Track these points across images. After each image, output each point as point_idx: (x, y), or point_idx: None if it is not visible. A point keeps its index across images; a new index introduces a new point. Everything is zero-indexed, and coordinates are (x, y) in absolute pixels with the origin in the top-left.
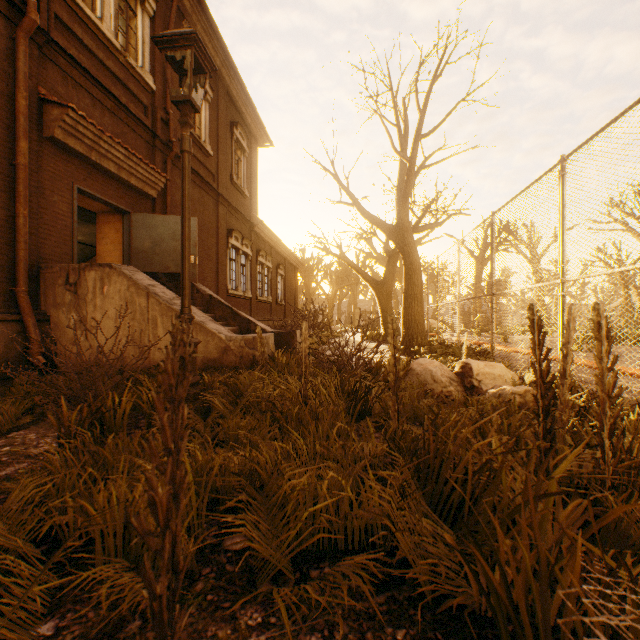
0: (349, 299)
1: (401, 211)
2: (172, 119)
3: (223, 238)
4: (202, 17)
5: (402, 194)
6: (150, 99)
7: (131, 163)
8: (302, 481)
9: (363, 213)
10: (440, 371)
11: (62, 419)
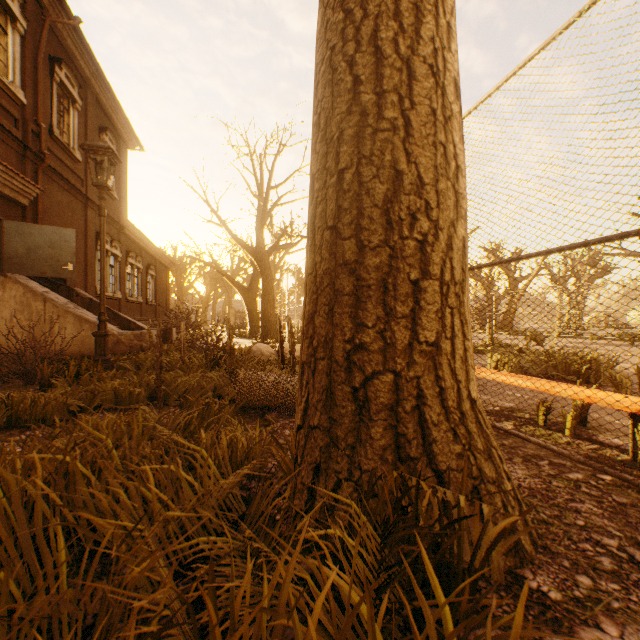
0: (225, 299)
1: (259, 237)
2: (44, 132)
3: (92, 241)
4: (74, 34)
5: (260, 225)
6: (20, 111)
7: (7, 177)
8: (185, 379)
9: (230, 235)
10: (266, 349)
11: (5, 387)
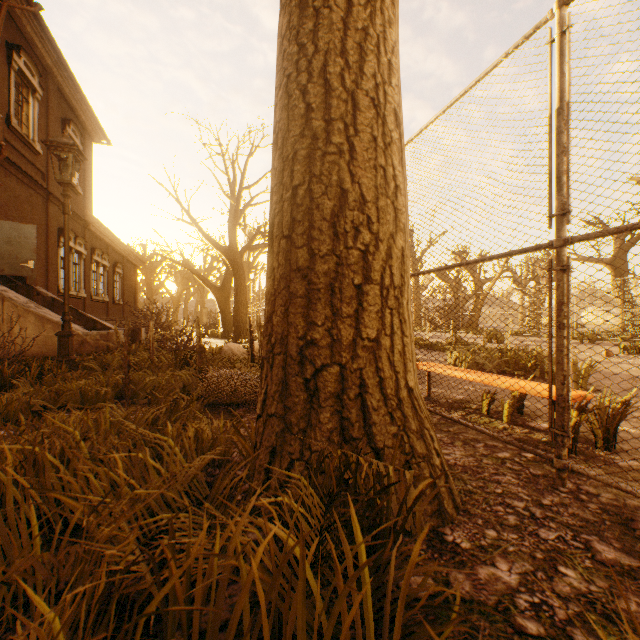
0: (197, 299)
1: (232, 237)
2: (1, 122)
3: (54, 237)
4: (34, 21)
5: (232, 225)
6: None
7: None
8: (153, 378)
9: (202, 234)
10: (237, 349)
11: None
